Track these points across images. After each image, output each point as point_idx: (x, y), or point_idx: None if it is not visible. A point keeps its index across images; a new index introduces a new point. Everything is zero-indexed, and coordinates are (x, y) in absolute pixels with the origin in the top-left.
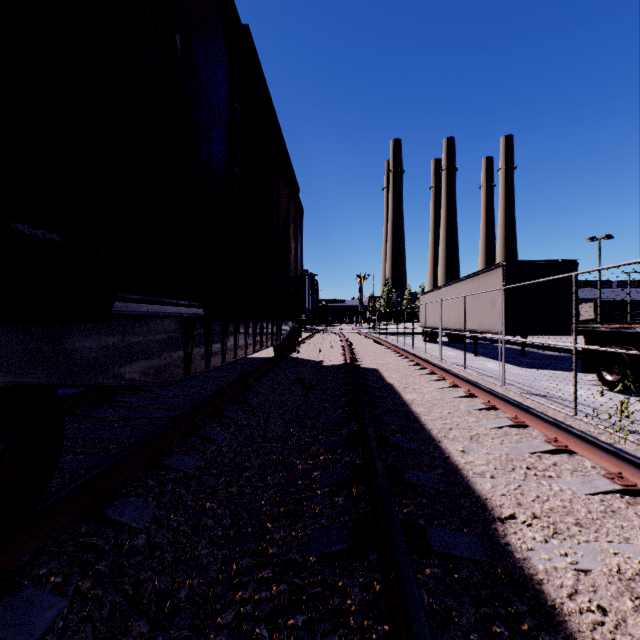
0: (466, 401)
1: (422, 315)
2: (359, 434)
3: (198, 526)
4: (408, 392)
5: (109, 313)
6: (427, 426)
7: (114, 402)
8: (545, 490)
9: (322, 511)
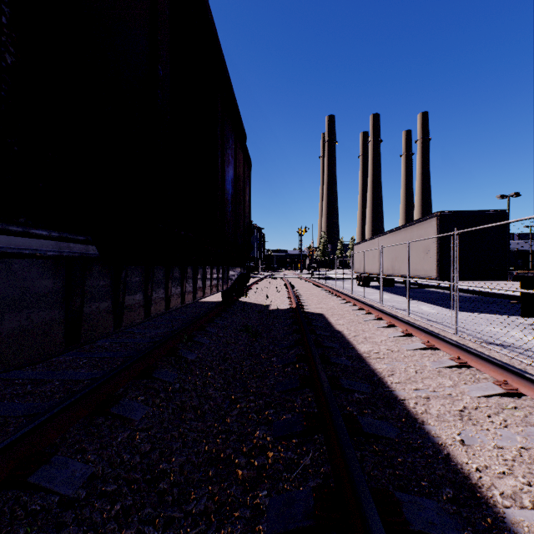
0: (428, 354)
1: (356, 262)
2: (319, 413)
3: None
4: (360, 342)
5: None
6: (398, 393)
7: None
8: None
9: None
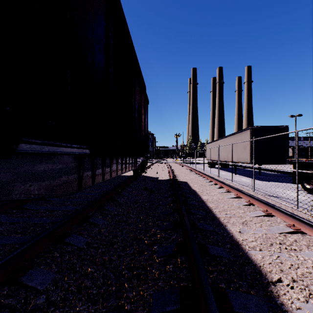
0: (236, 200)
1: (207, 154)
2: (180, 221)
3: (81, 287)
4: (204, 195)
5: (14, 151)
6: (217, 215)
7: (46, 201)
8: (295, 260)
9: (159, 275)
